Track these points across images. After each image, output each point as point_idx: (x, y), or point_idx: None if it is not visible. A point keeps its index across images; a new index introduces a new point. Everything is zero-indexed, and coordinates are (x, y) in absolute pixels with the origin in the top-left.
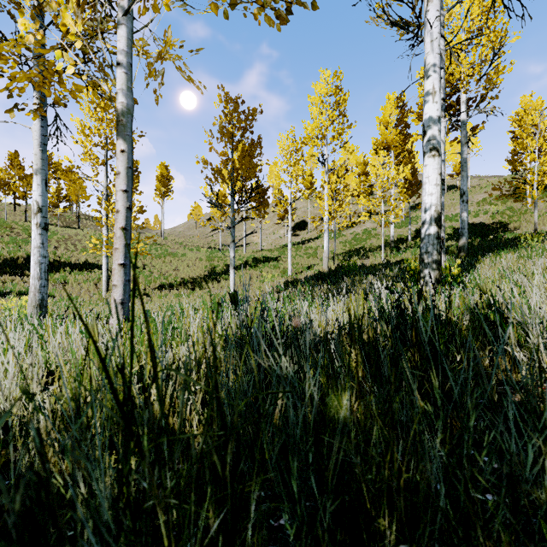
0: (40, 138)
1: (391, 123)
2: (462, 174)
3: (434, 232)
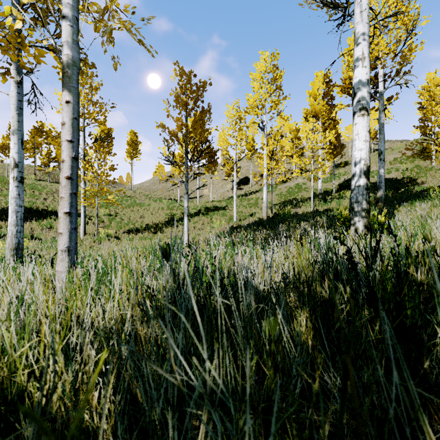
0: (17, 102)
1: (318, 96)
2: (380, 137)
3: (363, 183)
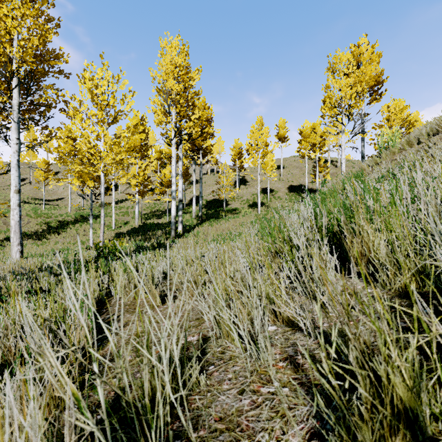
0: None
1: None
2: (200, 184)
3: (174, 221)
